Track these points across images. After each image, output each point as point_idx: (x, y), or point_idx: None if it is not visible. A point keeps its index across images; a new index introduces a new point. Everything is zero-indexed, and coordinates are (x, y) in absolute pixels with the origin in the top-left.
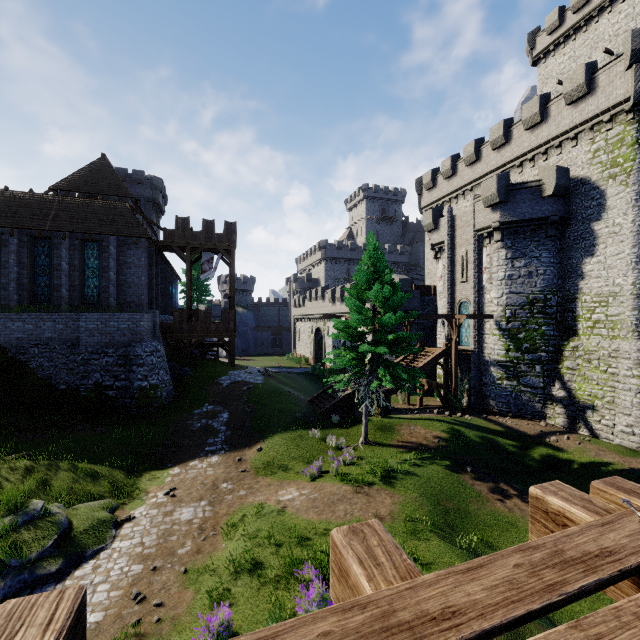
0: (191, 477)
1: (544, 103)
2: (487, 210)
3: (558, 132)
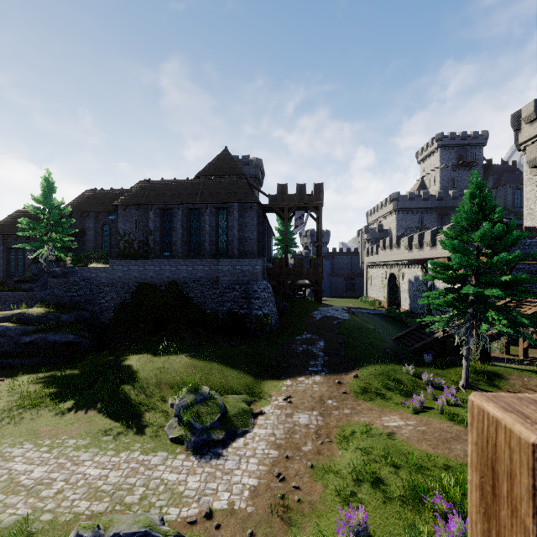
0: (301, 390)
1: None
2: None
3: None
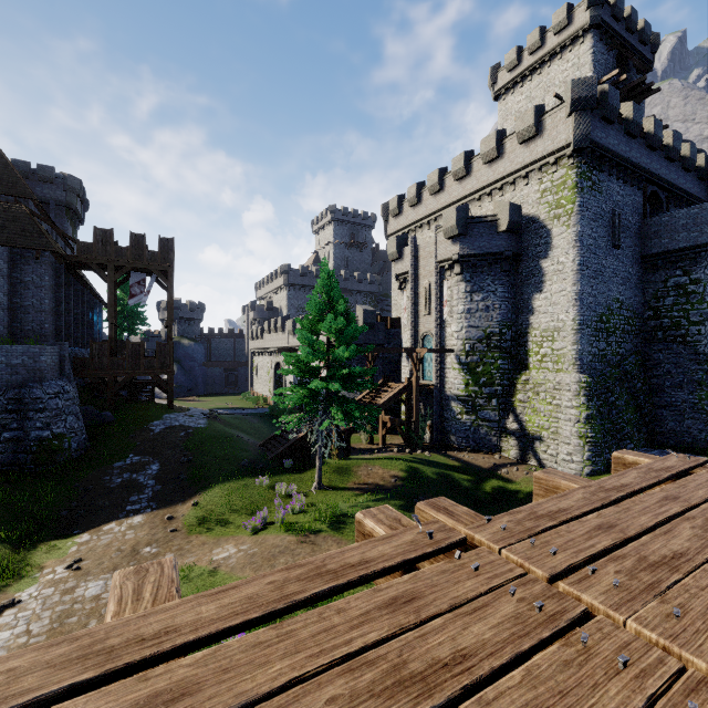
0: (104, 544)
1: (500, 139)
2: (448, 242)
3: (512, 169)
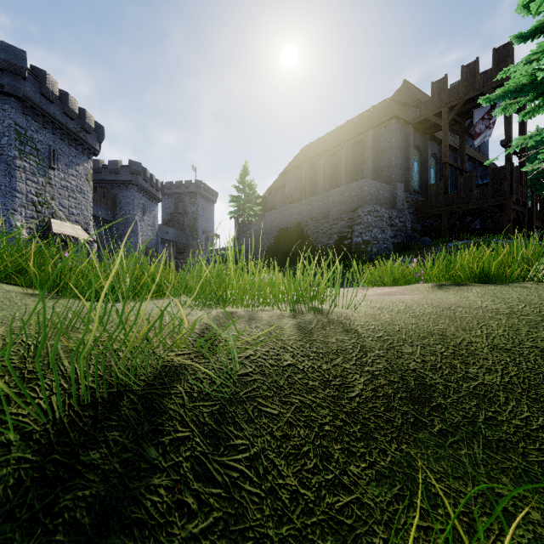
0: None
1: None
2: None
3: None
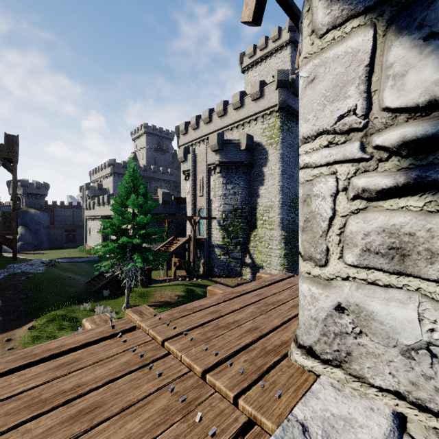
0: None
1: (242, 96)
2: (213, 153)
3: (248, 114)
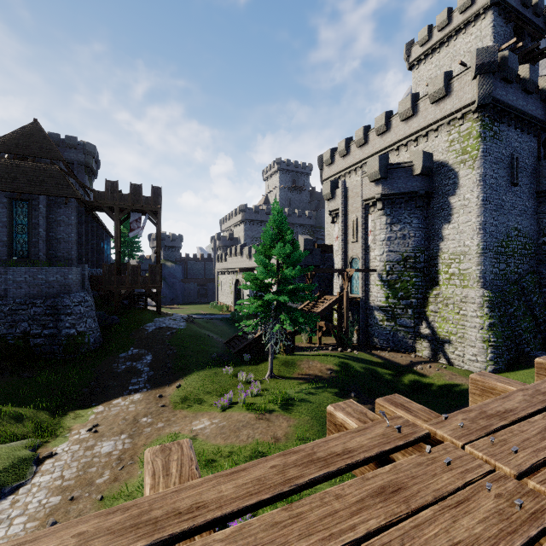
0: (114, 414)
1: (415, 101)
2: (372, 184)
3: (425, 124)
